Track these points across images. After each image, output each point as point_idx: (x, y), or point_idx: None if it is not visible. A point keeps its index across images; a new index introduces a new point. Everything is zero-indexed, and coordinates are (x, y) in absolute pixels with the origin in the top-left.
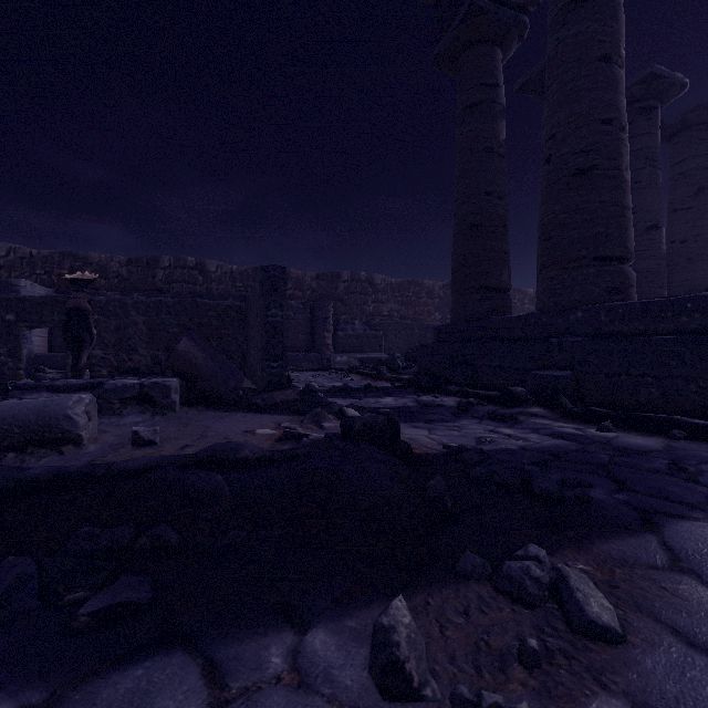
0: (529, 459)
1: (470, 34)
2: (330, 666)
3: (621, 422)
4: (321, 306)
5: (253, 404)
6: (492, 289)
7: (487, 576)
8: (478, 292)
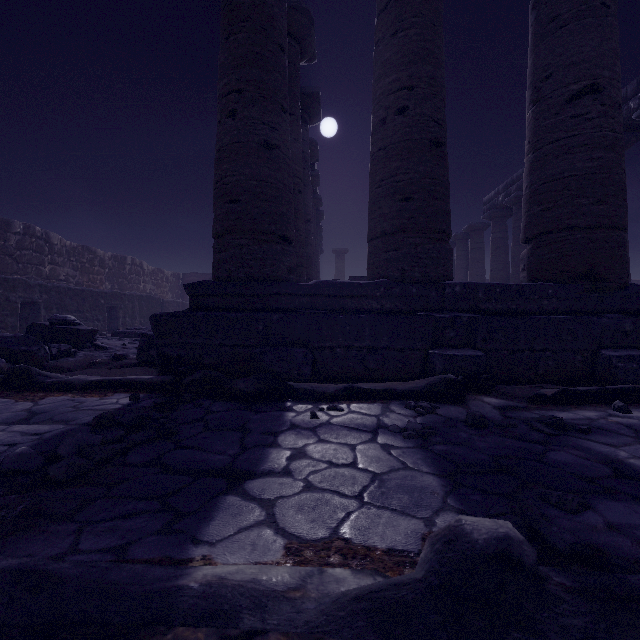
0: None
1: None
2: None
3: (601, 397)
4: None
5: None
6: (287, 241)
7: None
8: (279, 241)
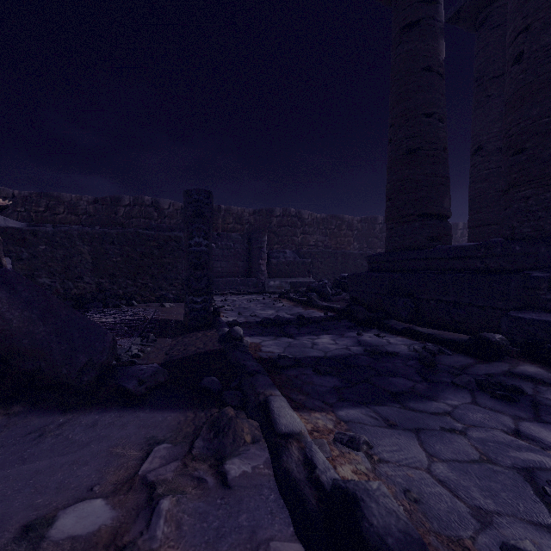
0: None
1: None
2: None
3: None
4: (256, 237)
5: (122, 390)
6: (433, 216)
7: None
8: (417, 219)
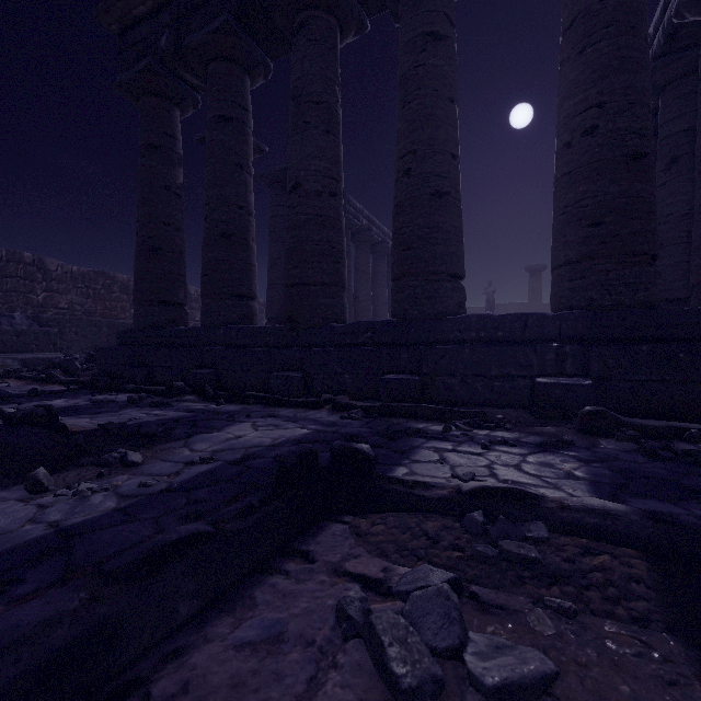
0: (156, 424)
1: (151, 85)
2: (4, 497)
3: (230, 399)
4: None
5: None
6: (171, 303)
7: (95, 464)
8: (158, 305)
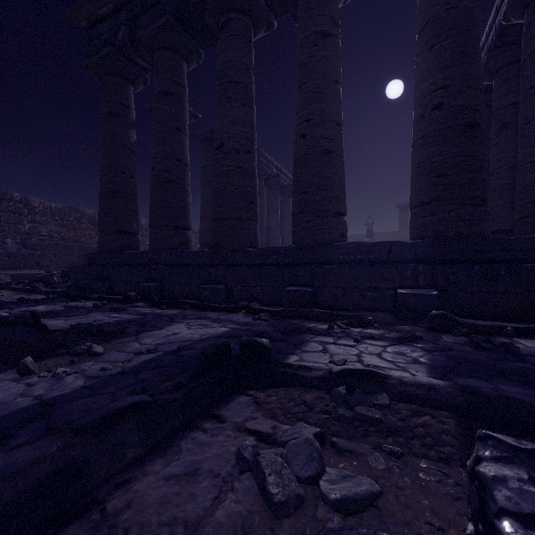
0: (114, 324)
1: (111, 68)
2: (1, 378)
3: (171, 305)
4: None
5: None
6: (126, 232)
7: (68, 354)
8: (116, 234)
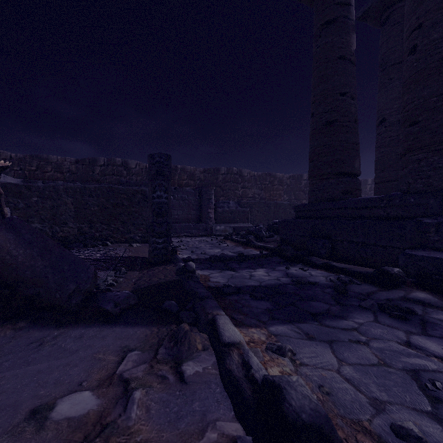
0: None
1: None
2: None
3: None
4: (206, 191)
5: (102, 311)
6: (346, 174)
7: None
8: (334, 177)
